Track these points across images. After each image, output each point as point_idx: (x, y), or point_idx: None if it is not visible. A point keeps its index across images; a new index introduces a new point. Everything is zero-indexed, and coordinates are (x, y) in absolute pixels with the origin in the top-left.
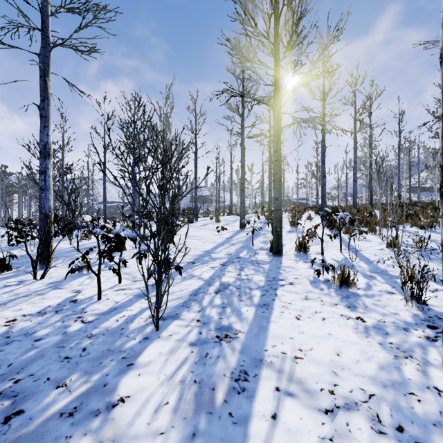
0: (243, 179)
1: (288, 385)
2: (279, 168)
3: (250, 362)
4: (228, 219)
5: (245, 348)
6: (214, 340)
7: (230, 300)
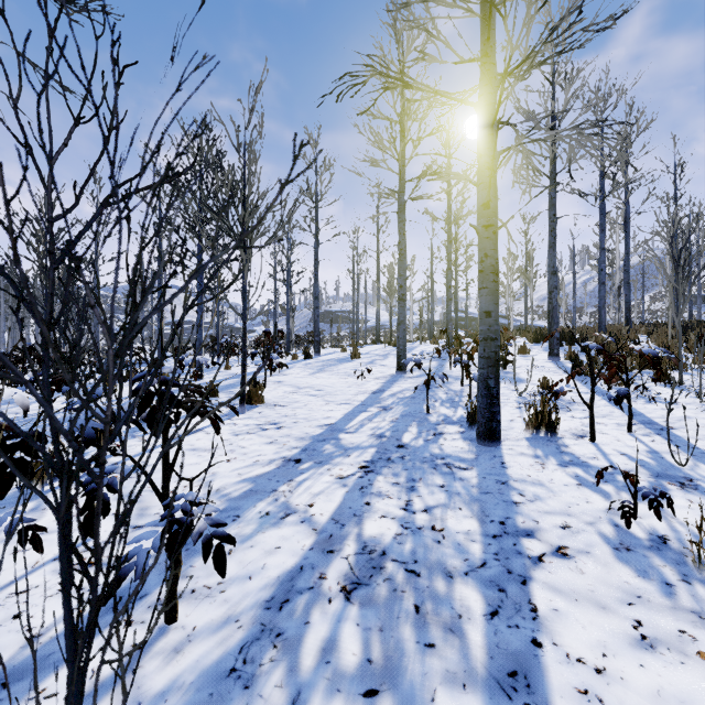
0: (402, 278)
1: None
2: (494, 244)
3: None
4: (374, 351)
5: None
6: None
7: (390, 638)
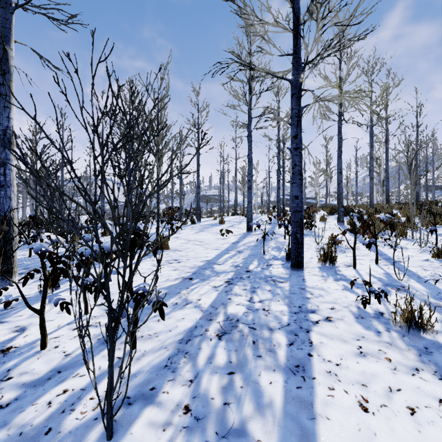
0: (250, 176)
1: None
2: (300, 158)
3: None
4: (233, 219)
5: None
6: None
7: (240, 354)
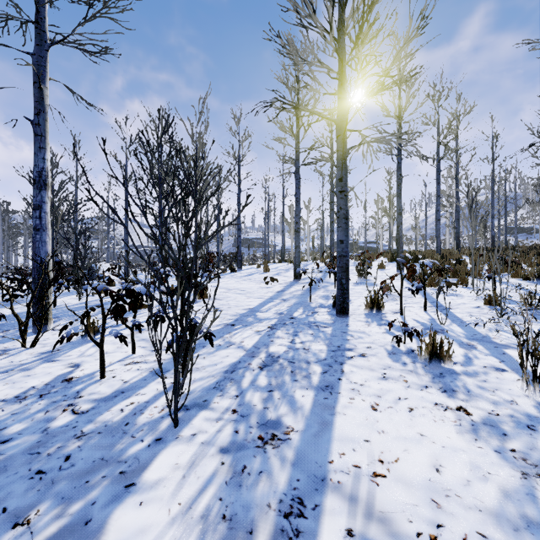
0: (298, 217)
1: (366, 526)
2: (345, 202)
3: (308, 482)
4: (280, 267)
5: (300, 458)
6: (255, 444)
7: (279, 379)
